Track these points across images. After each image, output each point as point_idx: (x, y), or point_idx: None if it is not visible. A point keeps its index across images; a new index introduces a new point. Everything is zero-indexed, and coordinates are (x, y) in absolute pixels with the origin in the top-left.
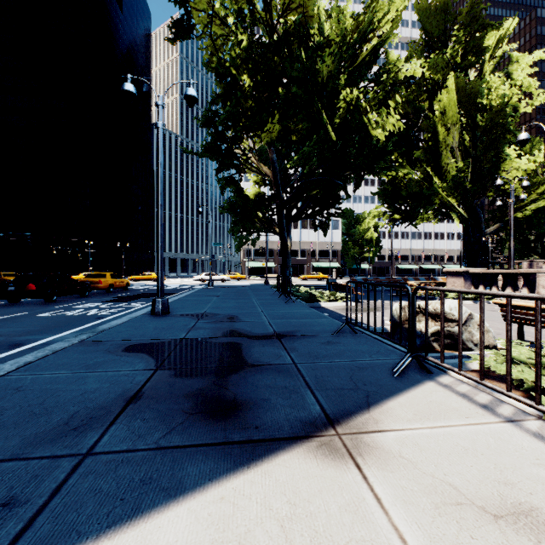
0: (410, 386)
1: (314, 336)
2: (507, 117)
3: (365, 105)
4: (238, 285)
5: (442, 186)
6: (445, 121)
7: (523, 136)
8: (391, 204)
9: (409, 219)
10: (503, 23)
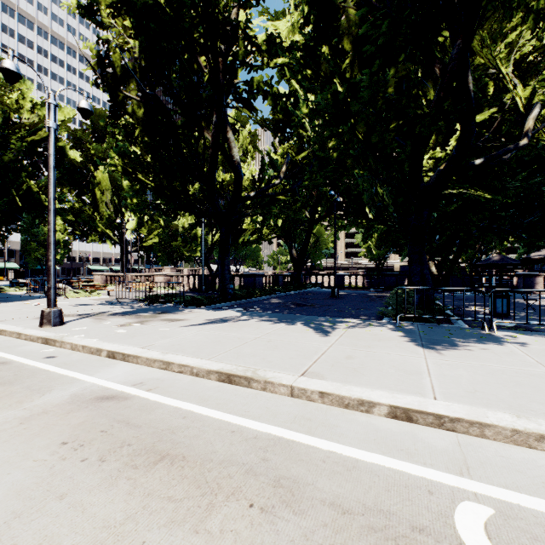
0: (42, 298)
1: (13, 297)
2: None
3: (40, 191)
4: None
5: (101, 223)
6: (102, 187)
7: (118, 221)
8: (70, 224)
9: (85, 236)
10: None
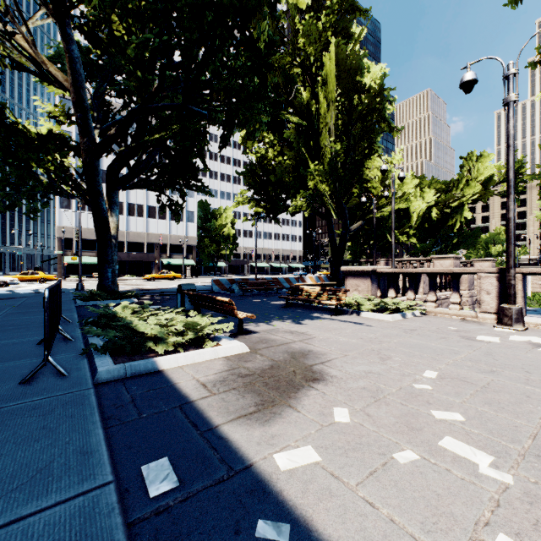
0: None
1: None
2: (385, 100)
3: None
4: (19, 294)
5: (318, 170)
6: (325, 91)
7: (472, 75)
8: (258, 191)
9: (275, 210)
10: (356, 30)
